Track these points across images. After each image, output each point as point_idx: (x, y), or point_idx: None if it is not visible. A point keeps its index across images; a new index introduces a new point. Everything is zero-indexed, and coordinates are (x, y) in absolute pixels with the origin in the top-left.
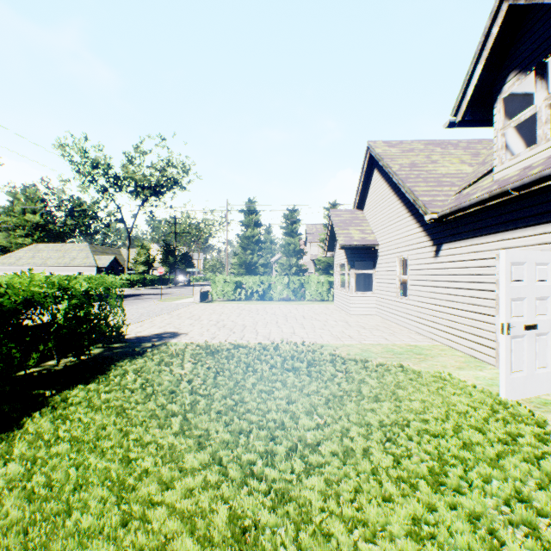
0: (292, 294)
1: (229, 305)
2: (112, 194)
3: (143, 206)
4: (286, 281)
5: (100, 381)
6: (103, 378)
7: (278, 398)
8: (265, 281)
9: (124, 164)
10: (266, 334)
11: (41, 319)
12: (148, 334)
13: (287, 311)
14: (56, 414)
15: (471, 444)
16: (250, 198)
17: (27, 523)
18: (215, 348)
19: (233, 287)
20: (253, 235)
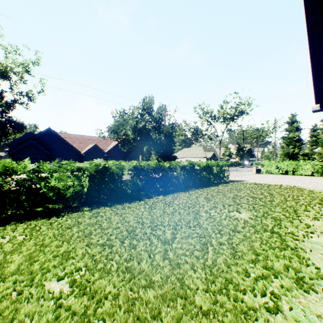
0: (315, 172)
1: (270, 175)
2: (213, 125)
3: (226, 127)
4: (309, 164)
5: (227, 184)
6: (227, 184)
7: (270, 190)
8: (294, 164)
9: (218, 110)
10: (280, 183)
11: (214, 171)
12: (235, 180)
13: (302, 179)
14: (222, 186)
15: (314, 199)
16: (291, 113)
17: (226, 190)
18: (257, 183)
19: (274, 167)
20: (294, 136)
